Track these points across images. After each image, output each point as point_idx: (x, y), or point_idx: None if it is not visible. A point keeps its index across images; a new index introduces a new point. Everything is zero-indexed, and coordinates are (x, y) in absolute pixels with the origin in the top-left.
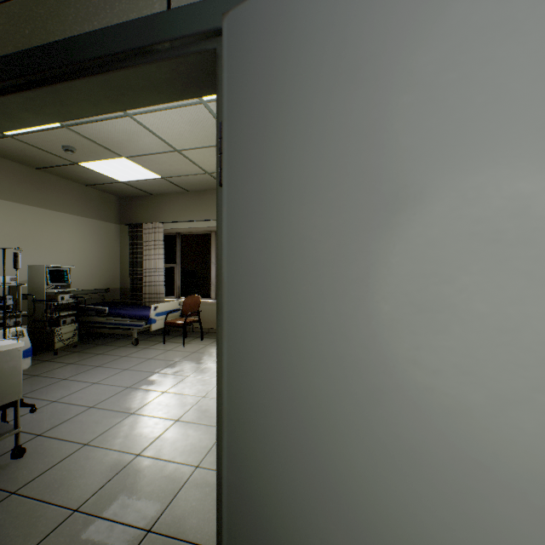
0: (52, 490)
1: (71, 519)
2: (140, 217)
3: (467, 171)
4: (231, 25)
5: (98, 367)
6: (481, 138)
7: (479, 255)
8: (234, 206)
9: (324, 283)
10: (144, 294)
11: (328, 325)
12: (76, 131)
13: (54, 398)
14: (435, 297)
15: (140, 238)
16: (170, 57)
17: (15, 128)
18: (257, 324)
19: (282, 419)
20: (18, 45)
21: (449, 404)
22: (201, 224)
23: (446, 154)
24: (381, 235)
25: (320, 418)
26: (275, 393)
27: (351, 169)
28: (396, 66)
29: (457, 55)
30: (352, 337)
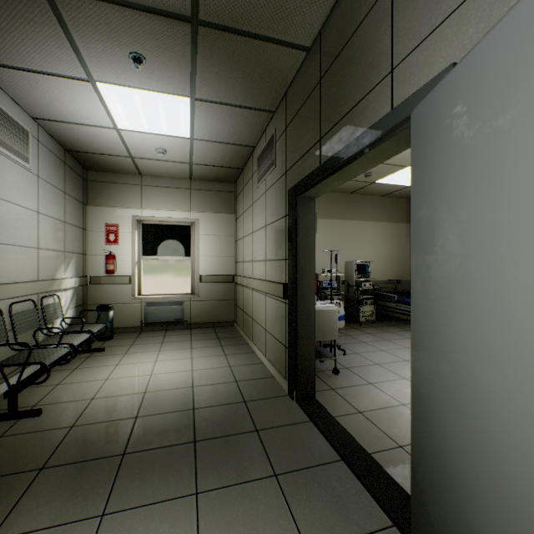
0: (349, 397)
1: (356, 414)
2: None
3: (525, 192)
4: (413, 118)
5: (386, 340)
6: (533, 169)
7: (531, 247)
8: (415, 223)
9: (455, 267)
10: None
11: (456, 293)
12: None
13: (355, 351)
14: (508, 275)
15: None
16: (392, 136)
17: (331, 189)
18: (425, 292)
19: (435, 348)
20: (330, 153)
21: (515, 343)
22: None
23: (514, 182)
24: (481, 236)
25: (453, 349)
26: (432, 333)
27: (467, 196)
28: (489, 129)
29: (520, 117)
30: (467, 300)
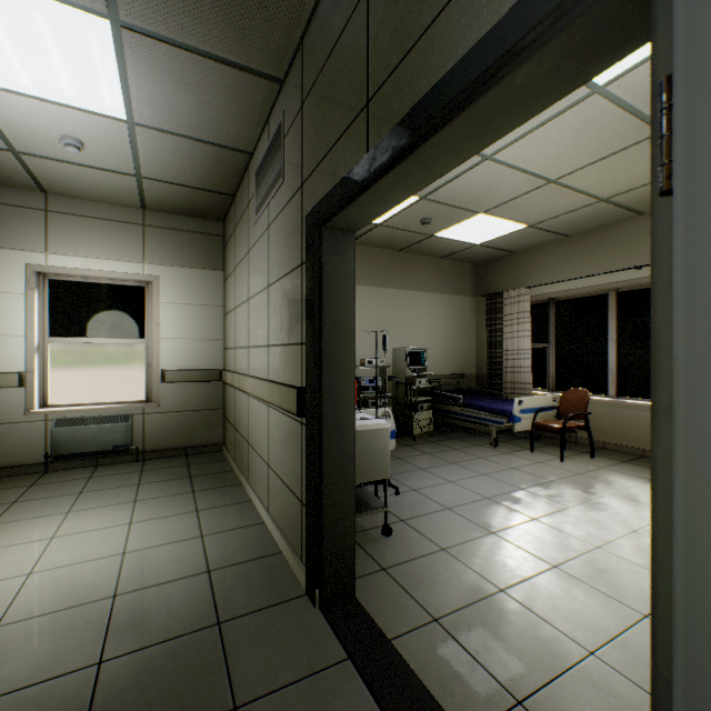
0: (413, 584)
1: (430, 627)
2: (498, 285)
3: None
4: None
5: (453, 464)
6: None
7: None
8: (702, 221)
9: None
10: (503, 382)
11: None
12: (431, 200)
13: (413, 486)
14: None
15: (498, 311)
16: (560, 30)
17: (386, 210)
18: None
19: None
20: (389, 125)
21: None
22: (588, 281)
23: None
24: None
25: None
26: None
27: None
28: None
29: None
30: None
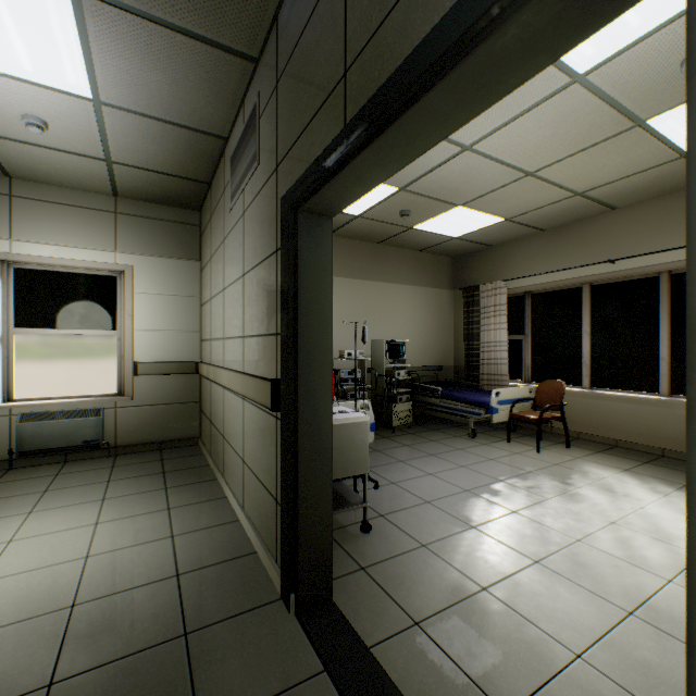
0: (393, 584)
1: (411, 631)
2: (475, 278)
3: None
4: None
5: (432, 456)
6: None
7: None
8: None
9: None
10: (480, 374)
11: None
12: (411, 191)
13: (392, 480)
14: None
15: (475, 303)
16: None
17: (365, 192)
18: None
19: None
20: (368, 95)
21: None
22: (563, 275)
23: None
24: None
25: None
26: None
27: None
28: None
29: None
30: None
